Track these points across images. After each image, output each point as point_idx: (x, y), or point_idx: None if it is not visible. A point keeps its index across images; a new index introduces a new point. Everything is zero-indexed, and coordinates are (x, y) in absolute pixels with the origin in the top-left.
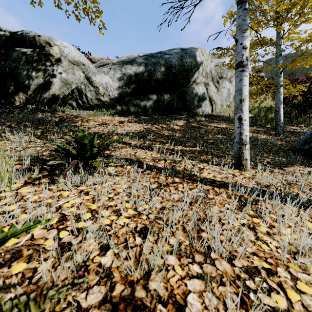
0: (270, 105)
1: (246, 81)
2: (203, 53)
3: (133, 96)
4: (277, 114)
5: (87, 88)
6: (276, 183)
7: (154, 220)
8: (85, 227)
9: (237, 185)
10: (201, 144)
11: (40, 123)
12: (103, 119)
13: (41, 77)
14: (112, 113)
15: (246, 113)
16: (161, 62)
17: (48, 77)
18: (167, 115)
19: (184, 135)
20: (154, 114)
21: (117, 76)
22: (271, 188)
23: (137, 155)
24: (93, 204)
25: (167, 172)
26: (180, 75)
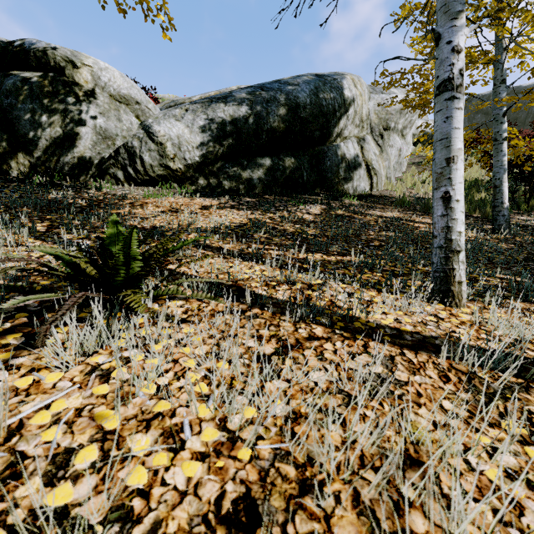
0: (475, 177)
1: (460, 120)
2: (356, 83)
3: (229, 161)
4: (496, 193)
5: (145, 146)
6: (533, 336)
7: (272, 465)
8: (68, 506)
9: (453, 343)
10: (358, 248)
11: (51, 209)
12: (173, 202)
13: (57, 125)
14: (190, 192)
15: (459, 186)
16: (279, 99)
17: (72, 124)
18: (290, 195)
19: (323, 231)
20: (267, 193)
21: (198, 124)
22: (529, 351)
23: (234, 272)
24: (114, 409)
25: (298, 314)
26: (313, 122)
